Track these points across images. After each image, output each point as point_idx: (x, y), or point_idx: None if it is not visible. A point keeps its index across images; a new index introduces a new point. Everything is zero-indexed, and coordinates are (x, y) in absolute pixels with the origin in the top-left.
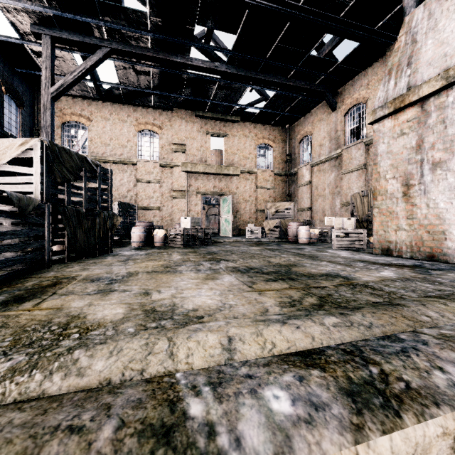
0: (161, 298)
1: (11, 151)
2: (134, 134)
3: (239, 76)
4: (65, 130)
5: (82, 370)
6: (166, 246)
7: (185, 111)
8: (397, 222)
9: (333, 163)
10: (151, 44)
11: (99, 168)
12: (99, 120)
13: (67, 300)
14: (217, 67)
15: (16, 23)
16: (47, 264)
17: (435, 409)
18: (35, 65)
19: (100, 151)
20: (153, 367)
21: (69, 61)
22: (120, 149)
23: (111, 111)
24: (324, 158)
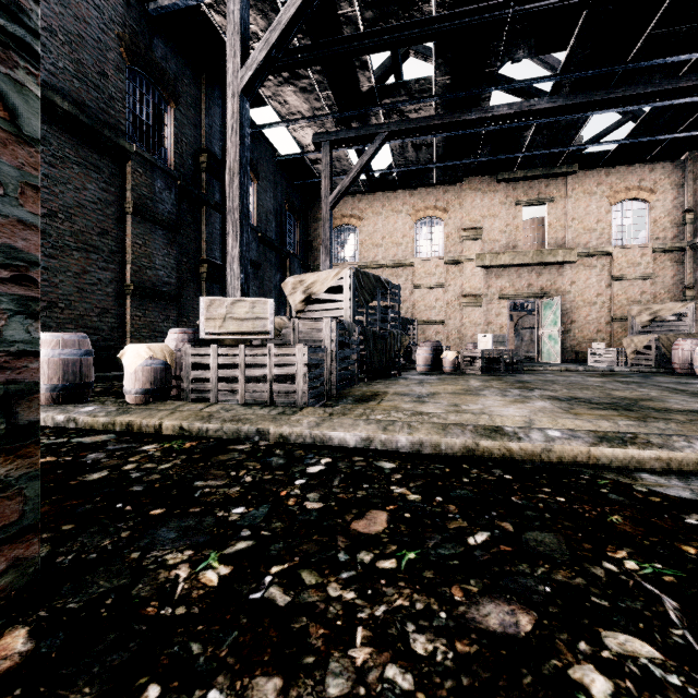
0: (471, 409)
1: (327, 282)
2: (411, 226)
3: (574, 106)
4: (335, 236)
5: (445, 418)
6: (457, 372)
7: (480, 178)
8: None
9: None
10: (436, 109)
11: (390, 285)
12: (370, 217)
13: (396, 403)
14: (532, 107)
15: (300, 139)
16: (357, 381)
17: (656, 448)
18: (311, 173)
19: (371, 254)
20: (482, 422)
21: (342, 159)
22: (394, 249)
23: (384, 202)
24: None
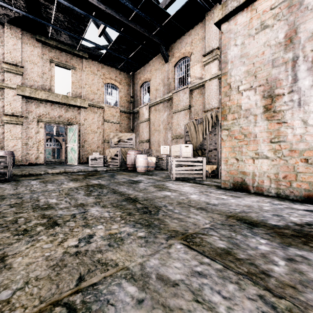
0: None
1: None
2: None
3: None
4: None
5: None
6: None
7: (22, 31)
8: (256, 148)
9: (166, 104)
10: None
11: None
12: None
13: None
14: None
15: None
16: None
17: None
18: None
19: None
20: None
21: None
22: None
23: None
24: (159, 99)
